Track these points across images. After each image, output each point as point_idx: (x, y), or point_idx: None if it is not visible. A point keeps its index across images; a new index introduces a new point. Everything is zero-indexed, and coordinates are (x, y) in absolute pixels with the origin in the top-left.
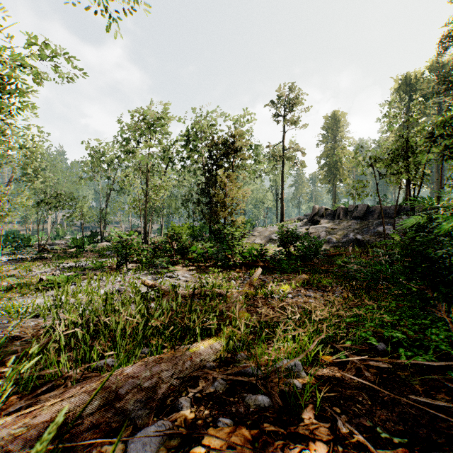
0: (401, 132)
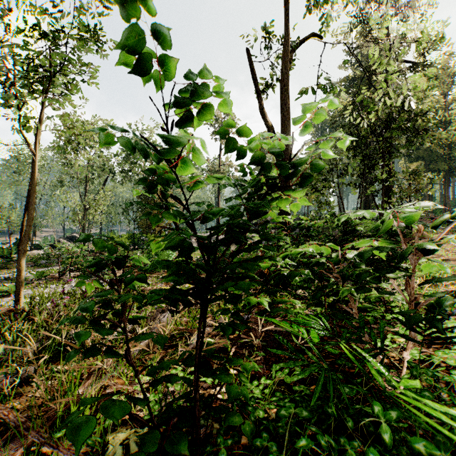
0: None
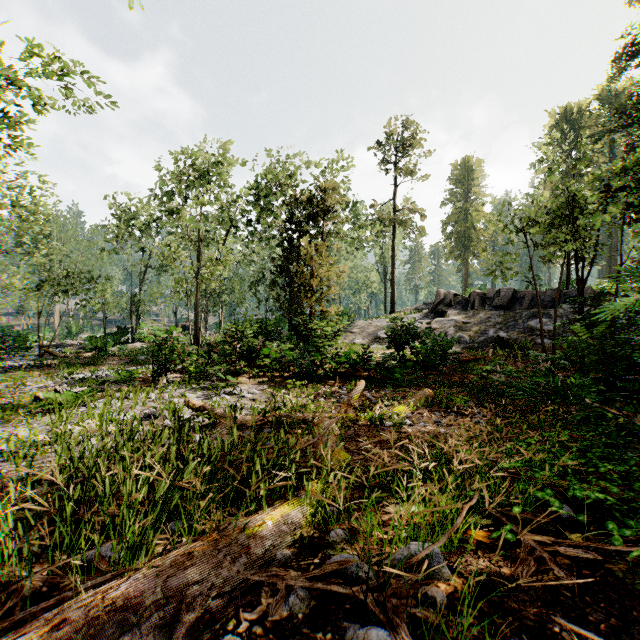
0: (565, 183)
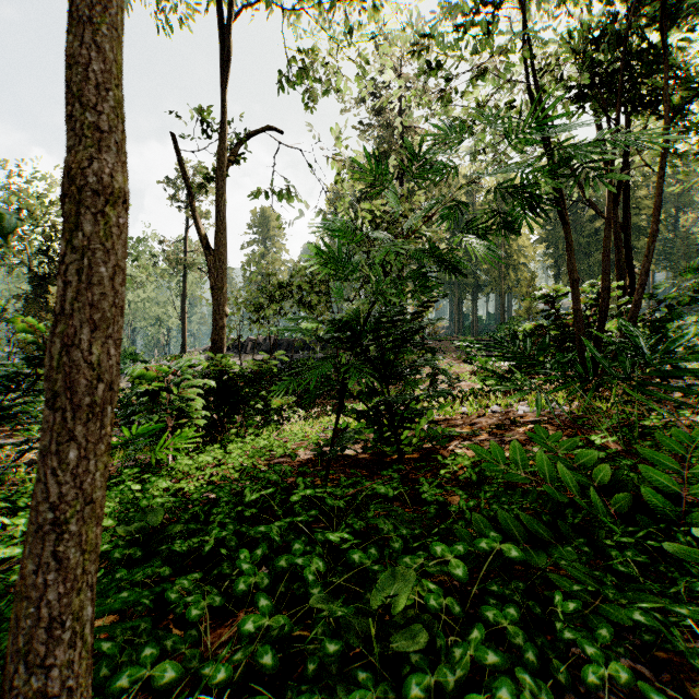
0: (263, 282)
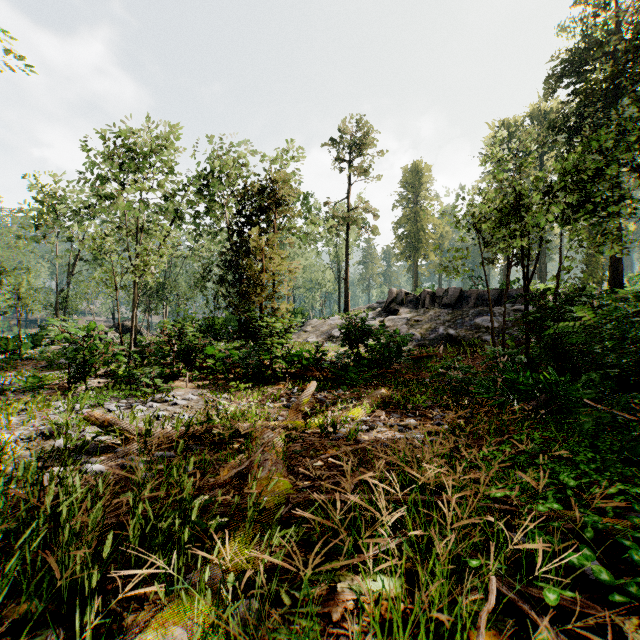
0: (512, 181)
